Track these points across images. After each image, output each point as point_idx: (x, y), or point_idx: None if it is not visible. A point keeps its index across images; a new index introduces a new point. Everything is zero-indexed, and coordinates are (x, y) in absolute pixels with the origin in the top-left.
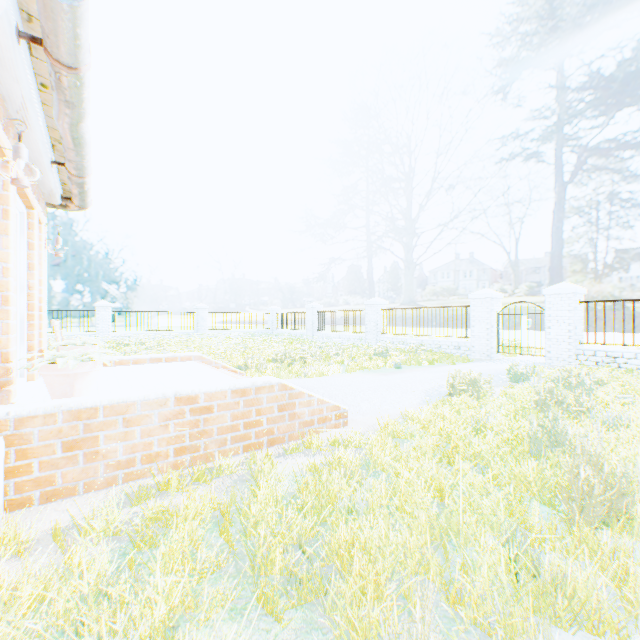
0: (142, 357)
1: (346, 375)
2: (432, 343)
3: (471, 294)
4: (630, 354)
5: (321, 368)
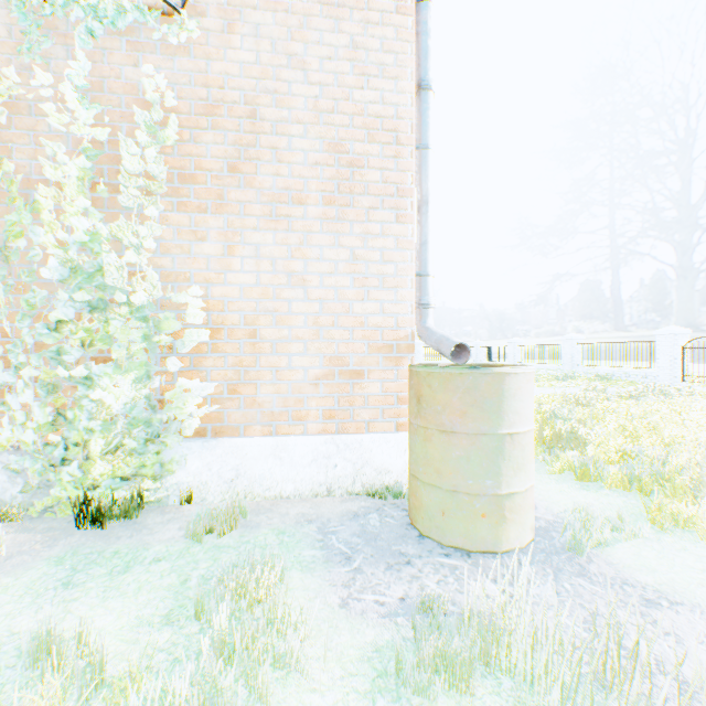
0: None
1: None
2: (621, 373)
3: (655, 331)
4: None
5: None
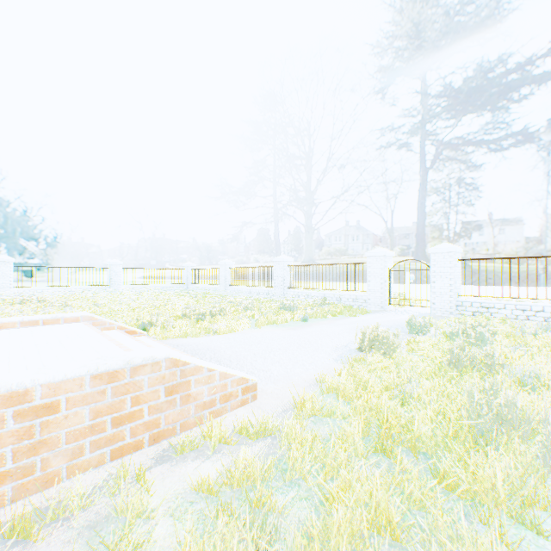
0: (10, 320)
1: (256, 330)
2: (333, 296)
3: (368, 252)
4: (500, 305)
5: (231, 324)
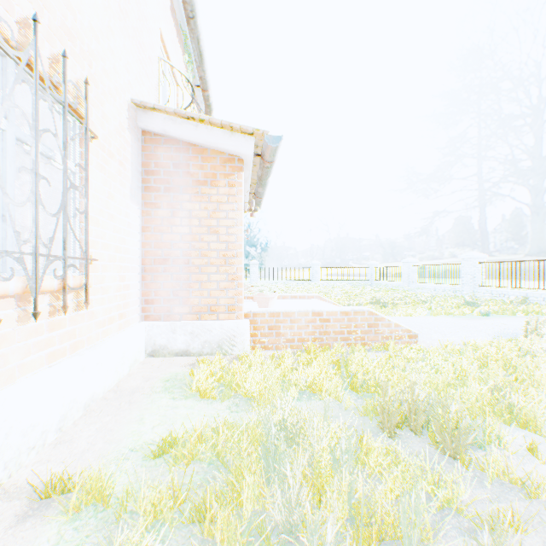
0: (286, 295)
1: (430, 317)
2: (538, 296)
3: None
4: None
5: (408, 310)
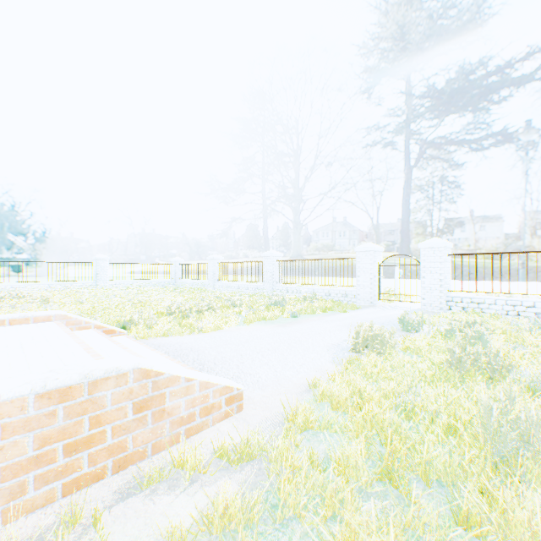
0: None
1: (244, 328)
2: (322, 291)
3: (357, 247)
4: (491, 300)
5: (217, 321)
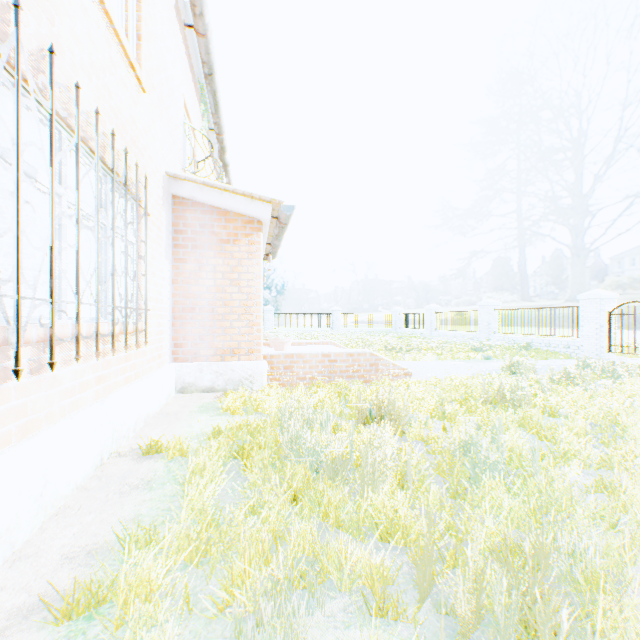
0: (302, 341)
1: (436, 361)
2: (541, 342)
3: (579, 295)
4: None
5: (417, 356)
